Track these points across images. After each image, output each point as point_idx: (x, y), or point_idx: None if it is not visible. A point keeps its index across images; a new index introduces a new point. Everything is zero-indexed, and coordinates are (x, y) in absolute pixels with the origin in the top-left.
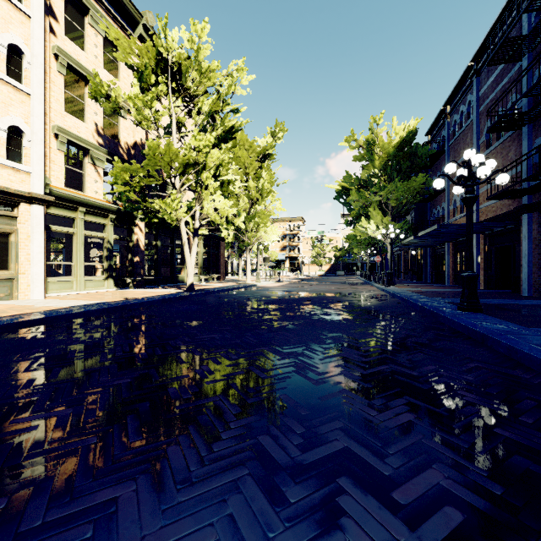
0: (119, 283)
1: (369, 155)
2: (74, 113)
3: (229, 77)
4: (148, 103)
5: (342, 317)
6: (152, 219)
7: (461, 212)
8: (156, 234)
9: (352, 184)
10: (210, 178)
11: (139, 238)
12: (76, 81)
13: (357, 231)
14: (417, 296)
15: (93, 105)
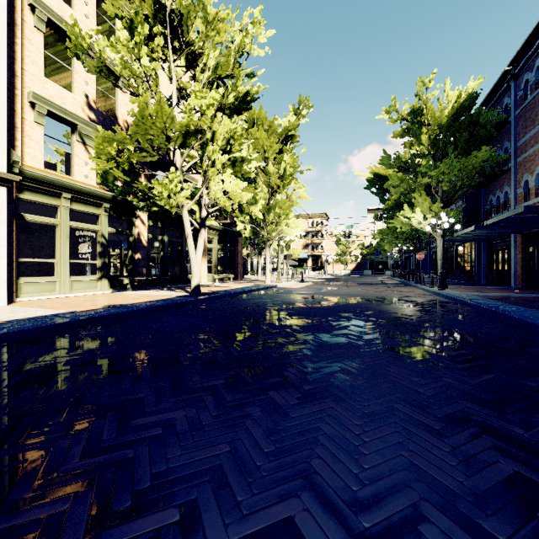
0: (116, 284)
1: (414, 129)
2: (58, 81)
3: (243, 31)
4: (135, 51)
5: (425, 351)
6: (151, 207)
7: (536, 195)
8: (163, 228)
9: (391, 166)
10: (217, 152)
11: (140, 232)
12: (61, 43)
13: (397, 222)
14: (506, 306)
15: (83, 72)
